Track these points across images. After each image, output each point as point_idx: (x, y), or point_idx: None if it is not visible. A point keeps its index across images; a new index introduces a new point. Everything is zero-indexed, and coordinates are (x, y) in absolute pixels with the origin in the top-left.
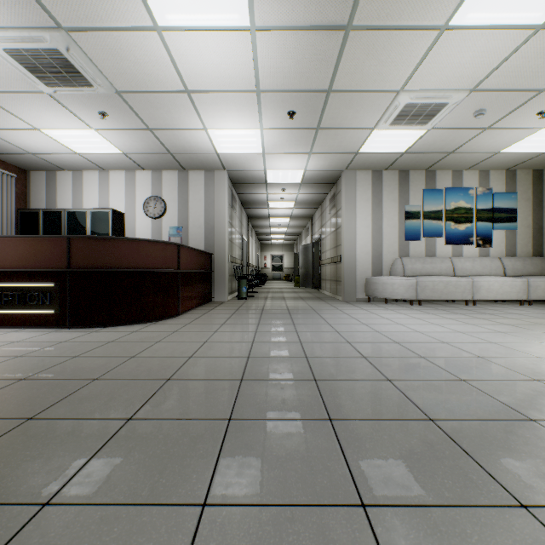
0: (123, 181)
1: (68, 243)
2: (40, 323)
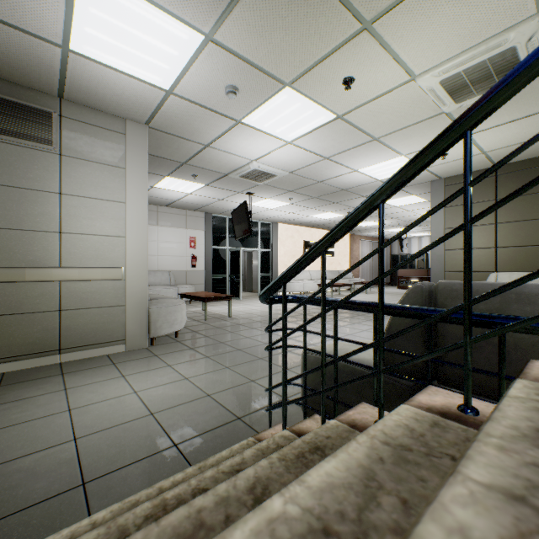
0: (427, 241)
1: (427, 270)
2: None
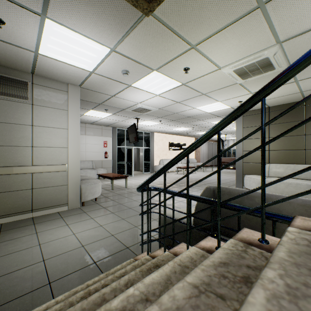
0: None
1: None
2: (233, 169)
